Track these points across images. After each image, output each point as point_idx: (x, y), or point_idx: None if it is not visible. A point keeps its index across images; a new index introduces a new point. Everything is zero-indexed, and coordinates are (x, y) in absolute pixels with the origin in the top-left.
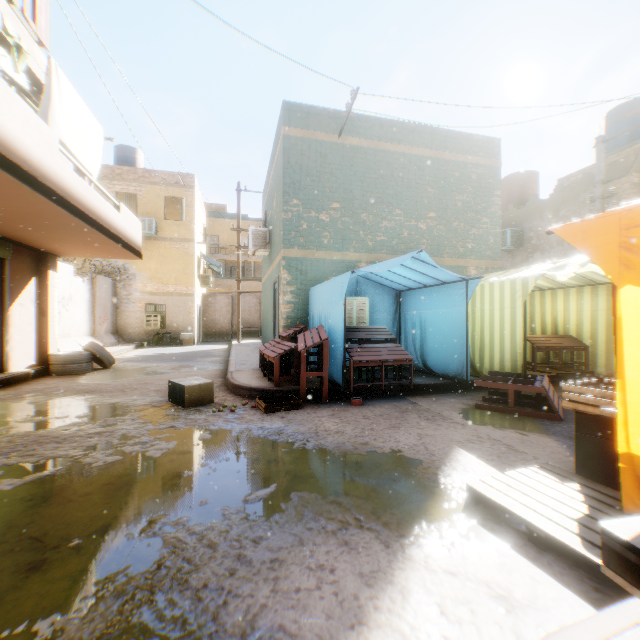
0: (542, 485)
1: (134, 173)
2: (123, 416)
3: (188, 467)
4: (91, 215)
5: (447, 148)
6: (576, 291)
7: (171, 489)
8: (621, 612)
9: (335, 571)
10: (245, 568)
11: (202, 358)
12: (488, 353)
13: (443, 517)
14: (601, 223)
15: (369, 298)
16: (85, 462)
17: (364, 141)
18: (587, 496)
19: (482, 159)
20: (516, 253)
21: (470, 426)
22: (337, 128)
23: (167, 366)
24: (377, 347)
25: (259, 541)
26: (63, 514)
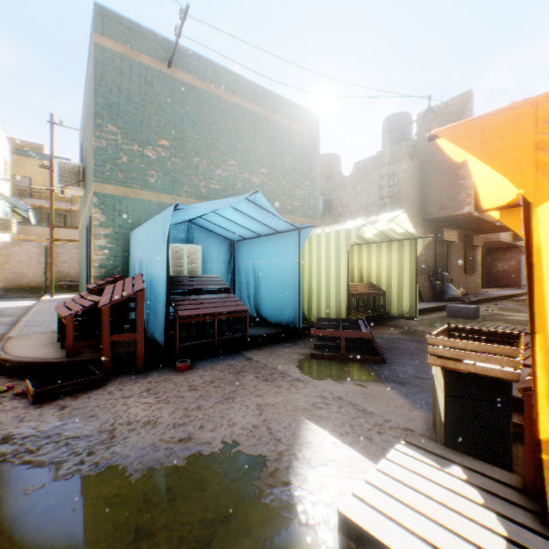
0: (428, 481)
1: None
2: None
3: None
4: None
5: (277, 111)
6: (377, 246)
7: None
8: None
9: None
10: None
11: None
12: (316, 300)
13: None
14: (509, 117)
15: (202, 247)
16: None
17: (197, 81)
18: (480, 488)
19: (305, 129)
20: (327, 218)
21: (311, 383)
22: (166, 58)
23: None
24: (209, 298)
25: None
26: None
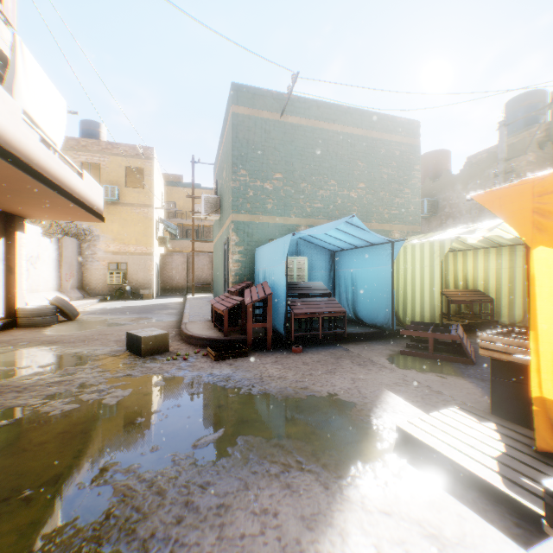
0: (463, 425)
1: (98, 145)
2: (83, 365)
3: (142, 414)
4: (55, 181)
5: (375, 128)
6: (484, 252)
7: (124, 436)
8: (546, 552)
9: (278, 515)
10: (192, 515)
11: (159, 310)
12: (410, 305)
13: (376, 457)
14: (516, 191)
15: (308, 257)
16: (43, 411)
17: (303, 120)
18: (503, 435)
19: (404, 138)
20: (432, 219)
21: (397, 370)
22: (280, 108)
23: (127, 318)
24: (315, 301)
25: (206, 486)
26: (17, 464)
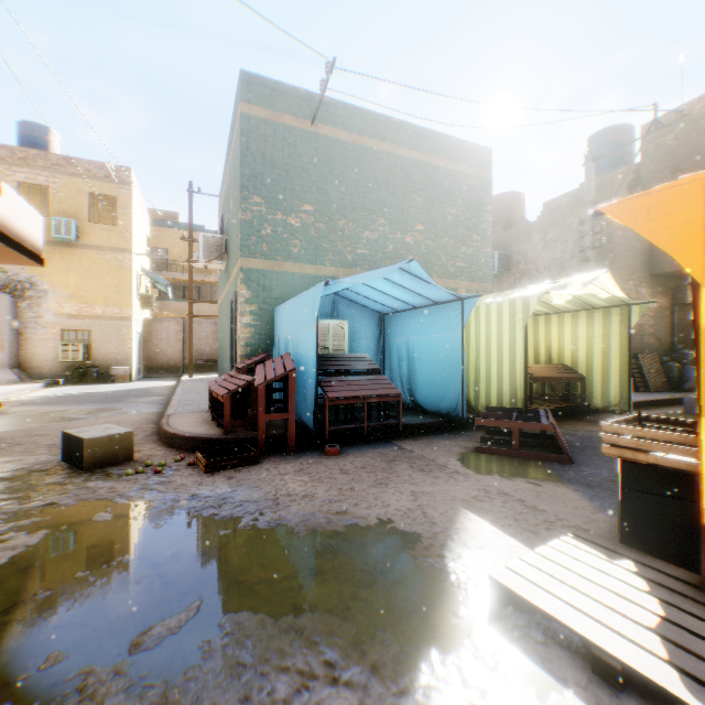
0: (589, 567)
1: (46, 159)
2: None
3: (51, 580)
4: None
5: (436, 153)
6: (572, 316)
7: None
8: None
9: None
10: None
11: (137, 398)
12: (484, 385)
13: (462, 639)
14: (676, 194)
15: (348, 322)
16: None
17: (342, 133)
18: (649, 580)
19: (473, 169)
20: (504, 278)
21: (473, 477)
22: (310, 113)
23: (82, 410)
24: (358, 380)
25: None
26: None
